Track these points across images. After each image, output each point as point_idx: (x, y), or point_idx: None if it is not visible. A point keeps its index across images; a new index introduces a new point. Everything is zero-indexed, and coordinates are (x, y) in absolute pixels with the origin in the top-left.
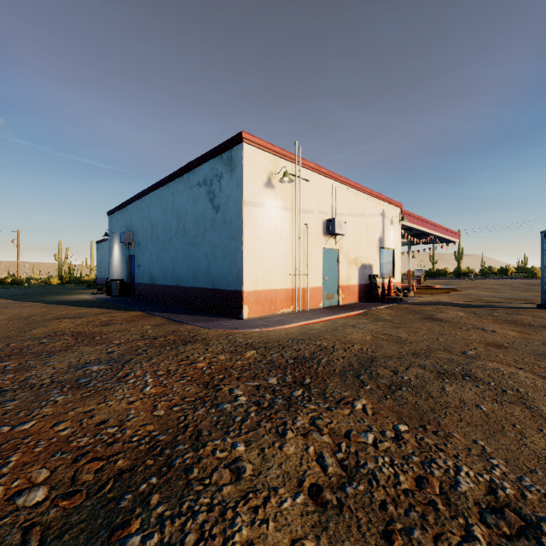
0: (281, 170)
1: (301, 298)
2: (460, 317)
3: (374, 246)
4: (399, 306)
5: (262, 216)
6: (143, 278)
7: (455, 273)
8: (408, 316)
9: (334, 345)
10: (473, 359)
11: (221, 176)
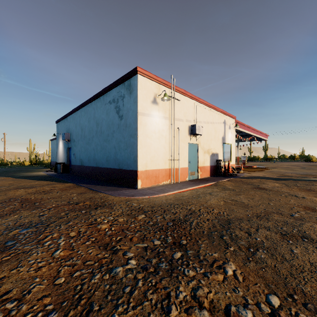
0: (162, 92)
1: (175, 174)
2: (277, 187)
3: (219, 142)
4: (236, 179)
5: (150, 122)
6: (76, 162)
7: (264, 158)
8: (243, 186)
9: (200, 209)
10: (300, 221)
11: (123, 96)
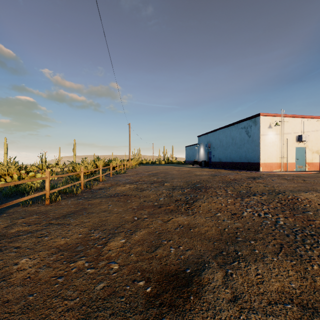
0: (274, 122)
1: (284, 166)
2: None
3: None
4: None
5: (267, 138)
6: (216, 160)
7: None
8: None
9: (291, 174)
10: None
11: (251, 126)
